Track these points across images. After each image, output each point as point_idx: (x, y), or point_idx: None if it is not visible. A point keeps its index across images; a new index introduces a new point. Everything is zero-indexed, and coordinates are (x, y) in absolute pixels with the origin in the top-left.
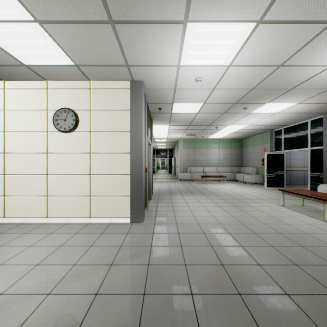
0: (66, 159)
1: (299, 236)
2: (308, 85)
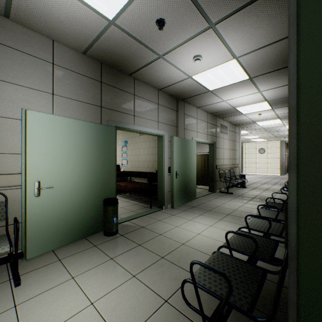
0: (261, 160)
1: None
2: None
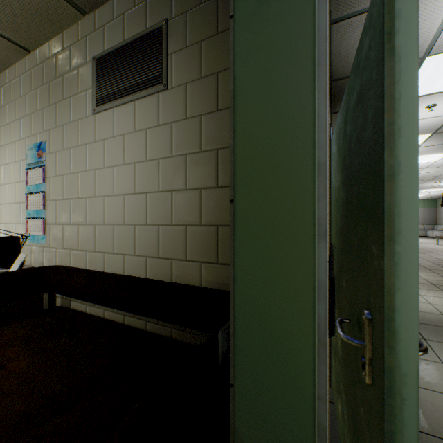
0: None
1: (421, 247)
2: (439, 186)
